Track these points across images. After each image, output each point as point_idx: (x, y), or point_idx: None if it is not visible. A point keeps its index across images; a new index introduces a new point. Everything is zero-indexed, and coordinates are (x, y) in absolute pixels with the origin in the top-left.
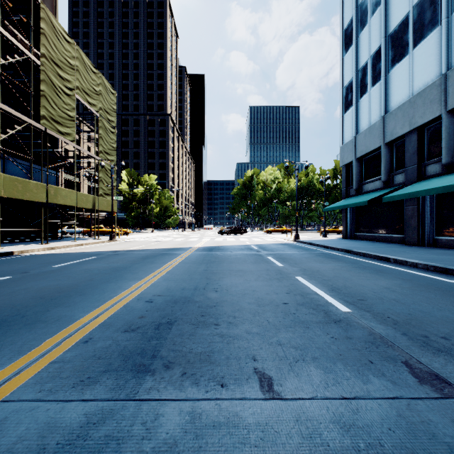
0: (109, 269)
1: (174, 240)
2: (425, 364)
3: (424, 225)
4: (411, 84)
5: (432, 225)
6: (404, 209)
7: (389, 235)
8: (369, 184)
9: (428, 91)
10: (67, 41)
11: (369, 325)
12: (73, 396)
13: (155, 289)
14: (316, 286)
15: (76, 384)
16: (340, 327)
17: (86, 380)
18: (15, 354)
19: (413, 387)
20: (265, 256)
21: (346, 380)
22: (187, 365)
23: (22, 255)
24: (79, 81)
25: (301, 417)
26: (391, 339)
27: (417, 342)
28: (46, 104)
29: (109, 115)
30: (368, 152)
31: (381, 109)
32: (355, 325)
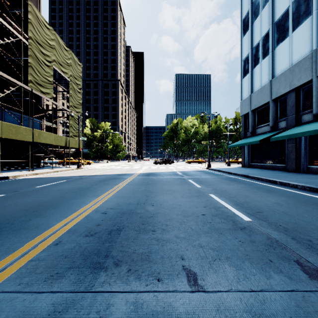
0: (76, 189)
1: (123, 168)
2: (312, 262)
3: (300, 158)
4: (290, 57)
5: (306, 158)
6: (286, 146)
7: (275, 164)
8: (261, 129)
9: (303, 62)
10: (47, 28)
11: (266, 232)
12: (44, 289)
13: (109, 204)
14: (225, 202)
15: (47, 279)
16: (245, 233)
17: (55, 275)
18: (3, 254)
19: (305, 282)
20: (187, 179)
21: (253, 276)
22: (132, 263)
23: (15, 178)
24: (55, 56)
25: (221, 307)
26: (284, 242)
27: (304, 245)
28: (32, 72)
29: (77, 80)
30: (260, 105)
31: (269, 75)
32: (256, 231)
